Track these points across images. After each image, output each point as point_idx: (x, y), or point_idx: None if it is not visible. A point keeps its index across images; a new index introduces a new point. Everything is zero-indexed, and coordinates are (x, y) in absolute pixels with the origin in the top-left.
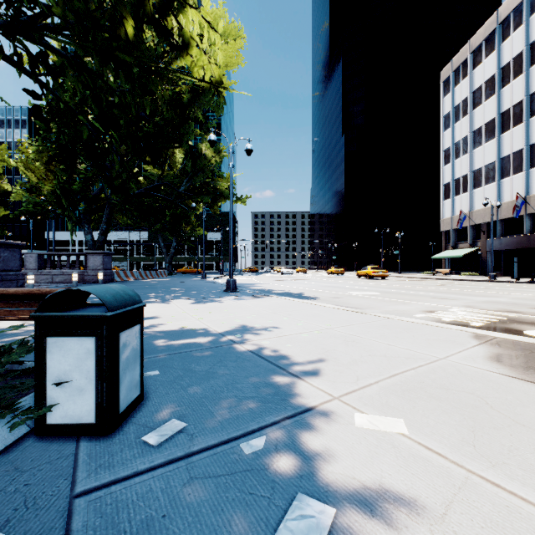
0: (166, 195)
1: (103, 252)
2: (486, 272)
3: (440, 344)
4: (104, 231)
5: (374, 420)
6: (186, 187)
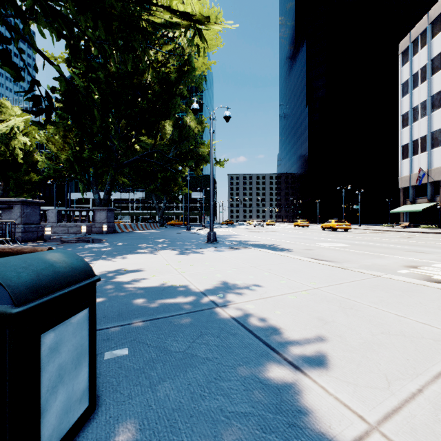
0: (158, 160)
1: (107, 208)
2: None
3: None
4: (108, 191)
5: None
6: (174, 154)
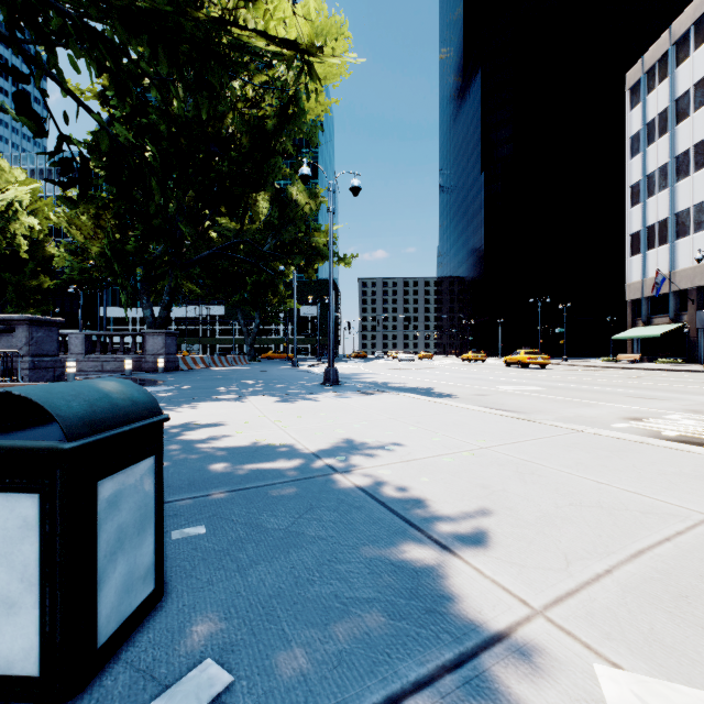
0: (247, 256)
1: (164, 332)
2: (696, 358)
3: (692, 484)
4: (166, 304)
5: (648, 695)
6: (273, 246)
